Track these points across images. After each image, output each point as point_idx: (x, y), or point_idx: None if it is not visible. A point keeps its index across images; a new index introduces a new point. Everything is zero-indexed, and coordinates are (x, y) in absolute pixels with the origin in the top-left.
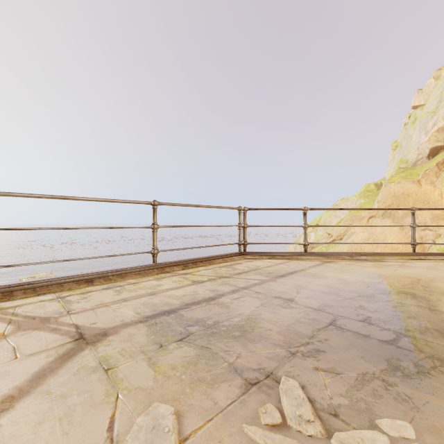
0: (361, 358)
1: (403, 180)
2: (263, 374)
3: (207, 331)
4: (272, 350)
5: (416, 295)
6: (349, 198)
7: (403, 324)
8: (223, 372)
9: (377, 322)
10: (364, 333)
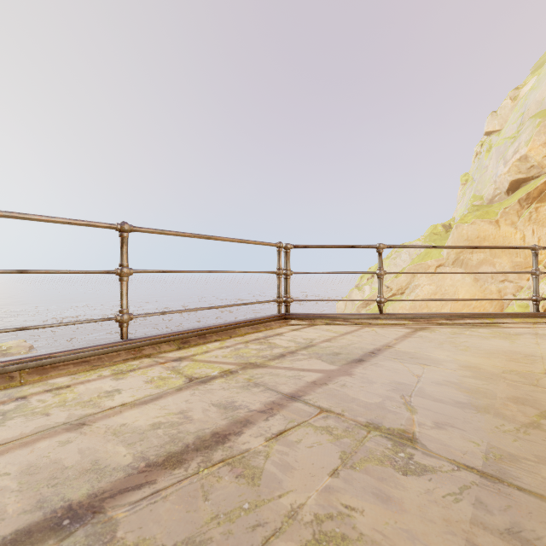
0: None
1: (478, 220)
2: None
3: None
4: None
5: None
6: (412, 242)
7: None
8: None
9: None
10: None
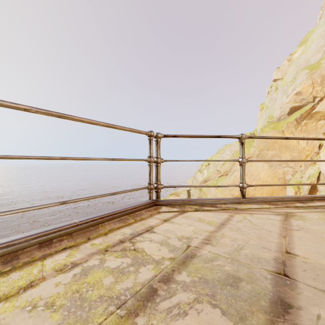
0: None
1: (272, 130)
2: None
3: None
4: None
5: None
6: (232, 143)
7: None
8: None
9: None
10: None
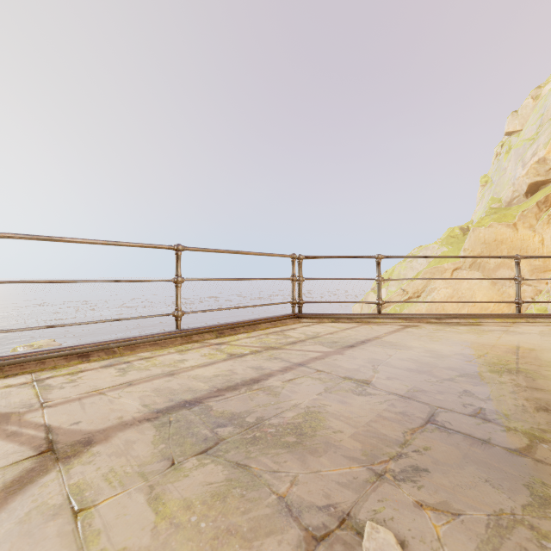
0: (486, 482)
1: (495, 223)
2: (335, 518)
3: (246, 436)
4: (346, 469)
5: (538, 373)
6: (429, 245)
7: (533, 420)
8: (268, 515)
9: (494, 417)
10: (481, 436)
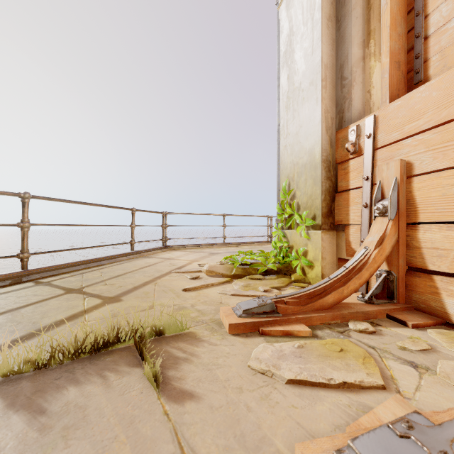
0: None
1: None
2: None
3: None
4: None
5: None
6: None
7: None
8: None
9: None
10: None
